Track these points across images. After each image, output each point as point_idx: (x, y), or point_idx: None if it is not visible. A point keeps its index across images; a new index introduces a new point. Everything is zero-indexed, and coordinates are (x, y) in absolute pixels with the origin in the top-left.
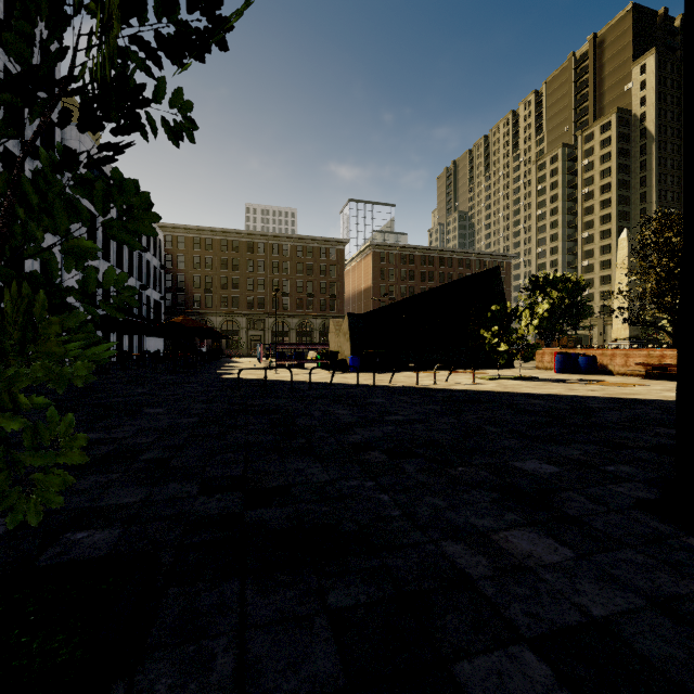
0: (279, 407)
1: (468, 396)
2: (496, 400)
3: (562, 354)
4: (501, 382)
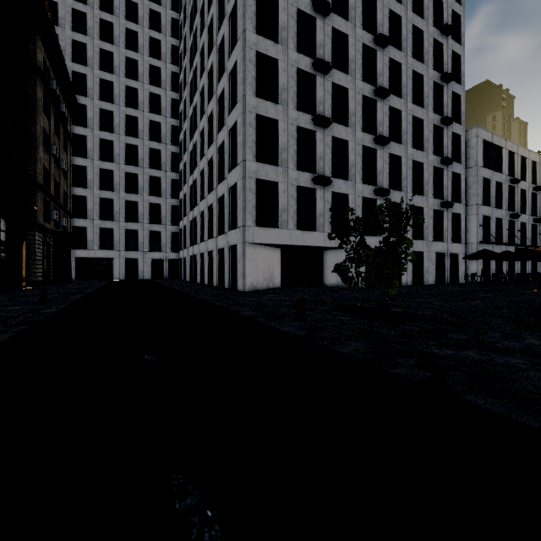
0: None
1: None
2: None
3: None
4: None
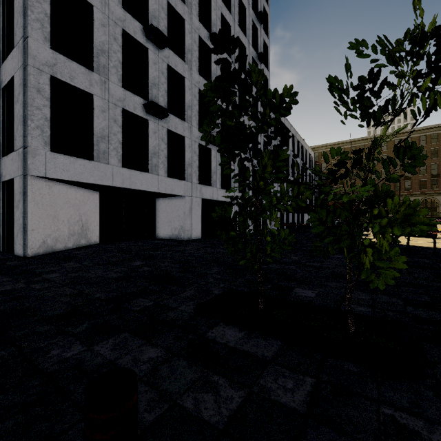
0: (431, 265)
1: None
2: None
3: None
4: None
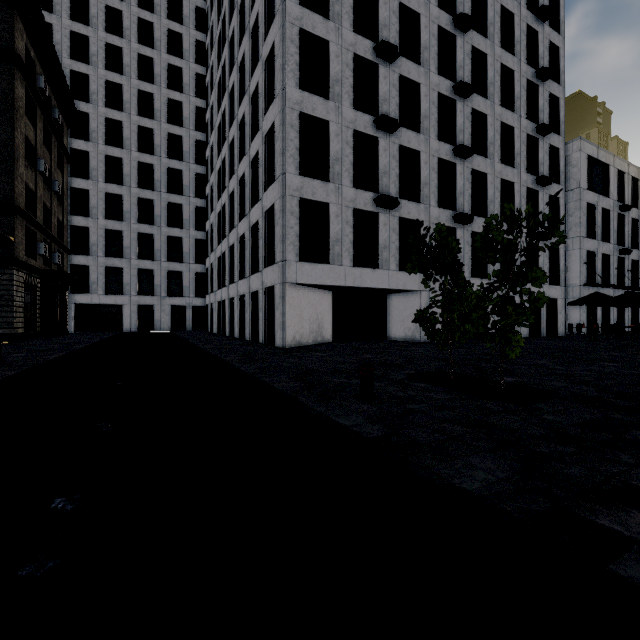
0: None
1: None
2: None
3: None
4: None
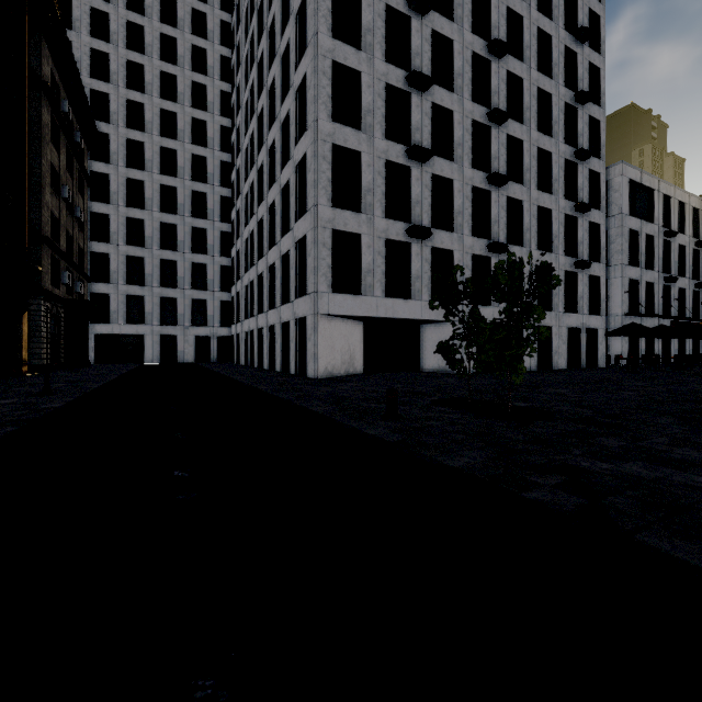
0: None
1: None
2: None
3: None
4: None
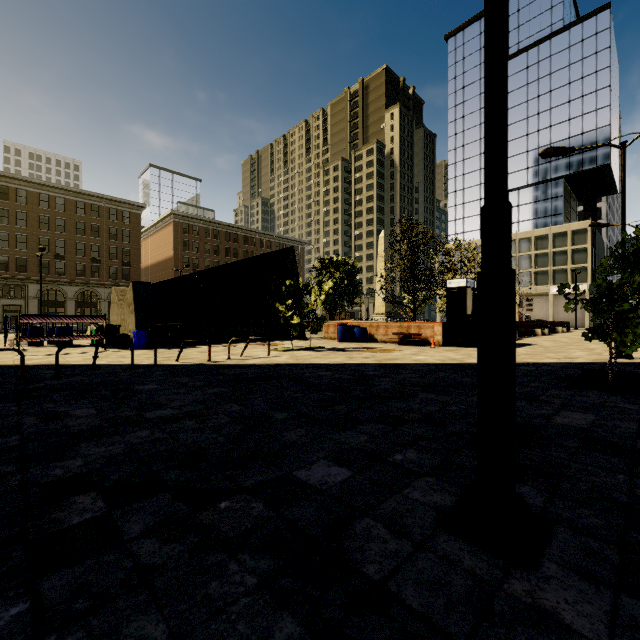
0: None
1: (261, 371)
2: (287, 375)
3: (343, 325)
4: (294, 353)
